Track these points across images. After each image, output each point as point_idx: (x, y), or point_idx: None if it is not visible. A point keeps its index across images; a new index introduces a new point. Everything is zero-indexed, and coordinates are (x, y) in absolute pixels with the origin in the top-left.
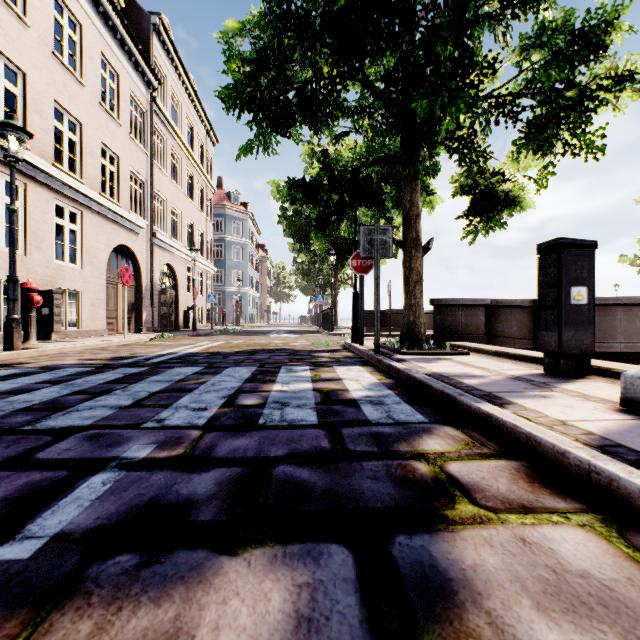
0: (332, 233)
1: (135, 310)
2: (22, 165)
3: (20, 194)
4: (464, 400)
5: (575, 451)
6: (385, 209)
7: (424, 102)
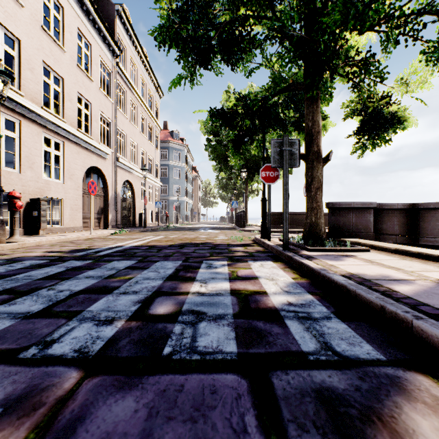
0: (245, 152)
1: (104, 213)
2: (17, 107)
3: (16, 128)
4: (431, 329)
5: None
6: (287, 132)
7: (336, 14)
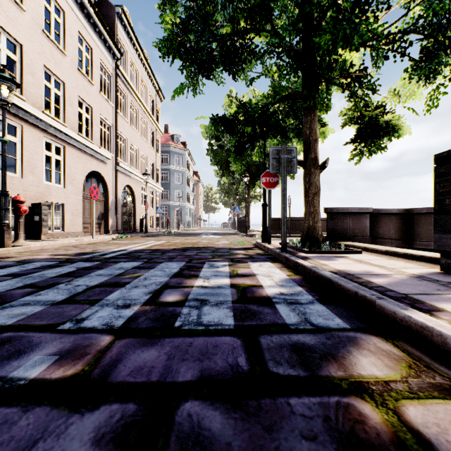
0: (246, 158)
1: (104, 218)
2: (19, 112)
3: (18, 133)
4: (387, 305)
5: None
6: (287, 138)
7: (327, 34)
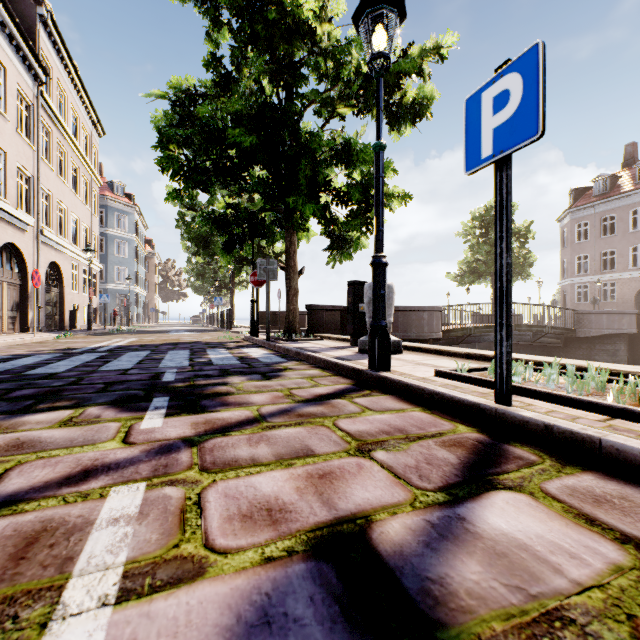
0: (235, 254)
1: (20, 309)
2: None
3: None
4: (302, 352)
5: (324, 357)
6: (275, 239)
7: (293, 199)
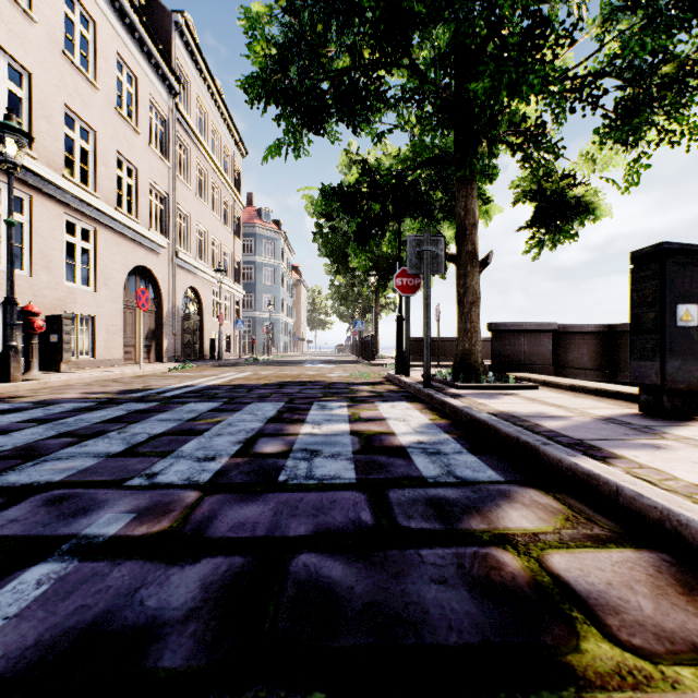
0: (373, 248)
1: (155, 338)
2: (28, 176)
3: (26, 208)
4: (552, 452)
5: None
6: (434, 220)
7: (486, 81)
